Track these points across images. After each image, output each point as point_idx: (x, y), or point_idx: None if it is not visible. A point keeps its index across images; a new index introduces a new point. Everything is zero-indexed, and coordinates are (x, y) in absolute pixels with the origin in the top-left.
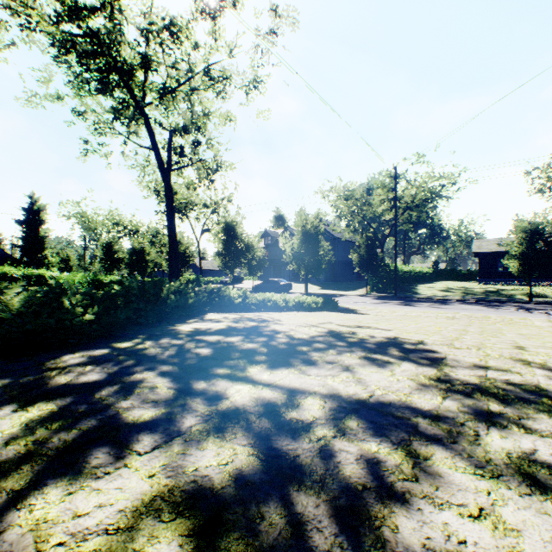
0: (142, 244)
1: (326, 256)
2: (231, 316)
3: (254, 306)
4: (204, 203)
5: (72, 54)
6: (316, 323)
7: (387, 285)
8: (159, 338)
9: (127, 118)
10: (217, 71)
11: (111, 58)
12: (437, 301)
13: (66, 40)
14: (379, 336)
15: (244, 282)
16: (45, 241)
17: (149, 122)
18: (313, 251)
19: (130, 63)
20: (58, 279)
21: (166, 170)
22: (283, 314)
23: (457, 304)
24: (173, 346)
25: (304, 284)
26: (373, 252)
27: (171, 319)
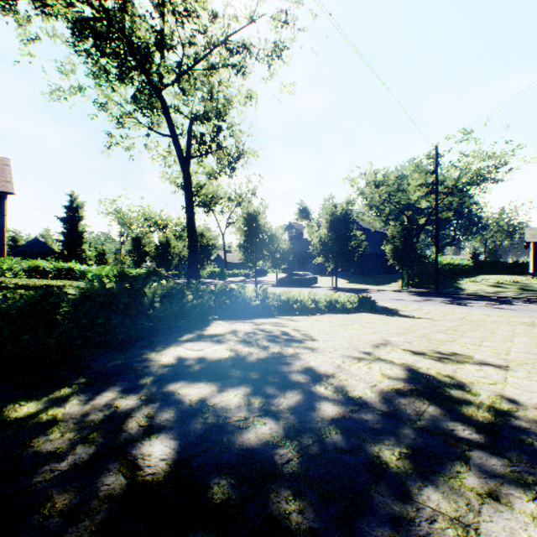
0: (167, 237)
1: (358, 247)
2: (243, 327)
3: (277, 308)
4: (229, 196)
5: (88, 40)
6: (368, 344)
7: (425, 280)
8: (104, 387)
9: (148, 108)
10: (236, 42)
11: (126, 38)
12: (492, 299)
13: (79, 21)
14: (531, 403)
15: (268, 275)
16: (83, 237)
17: (167, 106)
18: (344, 241)
19: (144, 41)
20: (87, 272)
21: (185, 157)
22: (313, 320)
23: (522, 304)
24: (106, 420)
25: (329, 277)
26: (410, 242)
27: (158, 333)
